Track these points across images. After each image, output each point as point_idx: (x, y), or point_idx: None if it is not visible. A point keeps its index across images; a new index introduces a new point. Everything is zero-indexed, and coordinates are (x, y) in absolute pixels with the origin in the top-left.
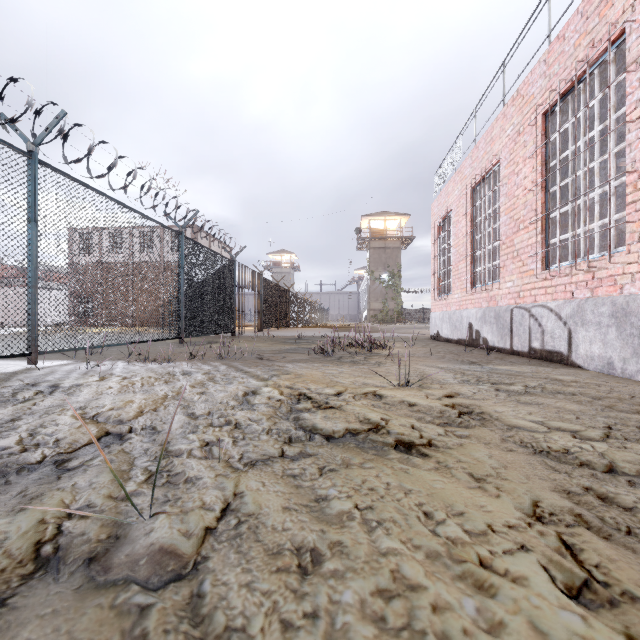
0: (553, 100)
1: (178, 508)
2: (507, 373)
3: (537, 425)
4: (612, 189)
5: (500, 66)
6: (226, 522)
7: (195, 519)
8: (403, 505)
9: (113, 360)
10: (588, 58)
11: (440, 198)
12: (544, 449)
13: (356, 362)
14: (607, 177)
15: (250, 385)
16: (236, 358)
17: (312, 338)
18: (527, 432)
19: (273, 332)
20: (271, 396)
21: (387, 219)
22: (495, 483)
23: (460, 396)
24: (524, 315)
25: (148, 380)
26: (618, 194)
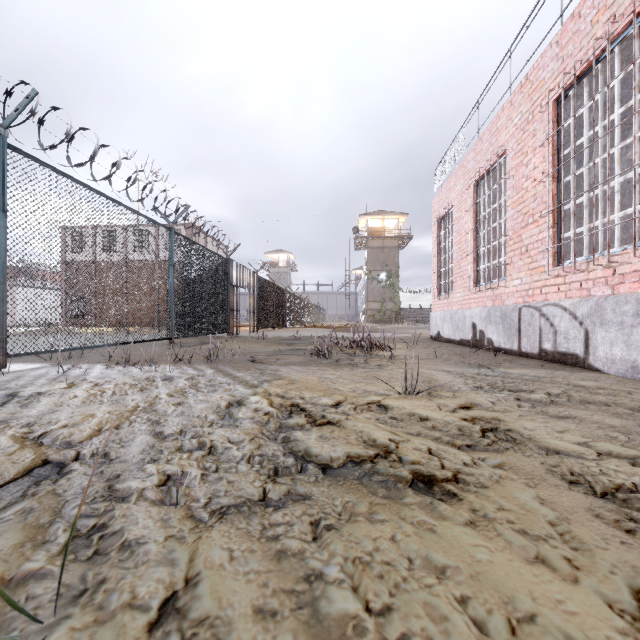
0: (567, 83)
1: (92, 608)
2: (522, 378)
3: (583, 449)
4: (636, 176)
5: (506, 53)
6: (163, 636)
7: (111, 635)
8: (437, 599)
9: (92, 363)
10: (609, 34)
11: (441, 194)
12: (605, 486)
13: (355, 365)
14: (613, 172)
15: (236, 393)
16: (226, 361)
17: (309, 338)
18: (574, 459)
19: (269, 332)
20: (258, 408)
21: (385, 218)
22: (562, 551)
23: (478, 407)
24: (534, 314)
25: (122, 387)
26: (623, 191)
